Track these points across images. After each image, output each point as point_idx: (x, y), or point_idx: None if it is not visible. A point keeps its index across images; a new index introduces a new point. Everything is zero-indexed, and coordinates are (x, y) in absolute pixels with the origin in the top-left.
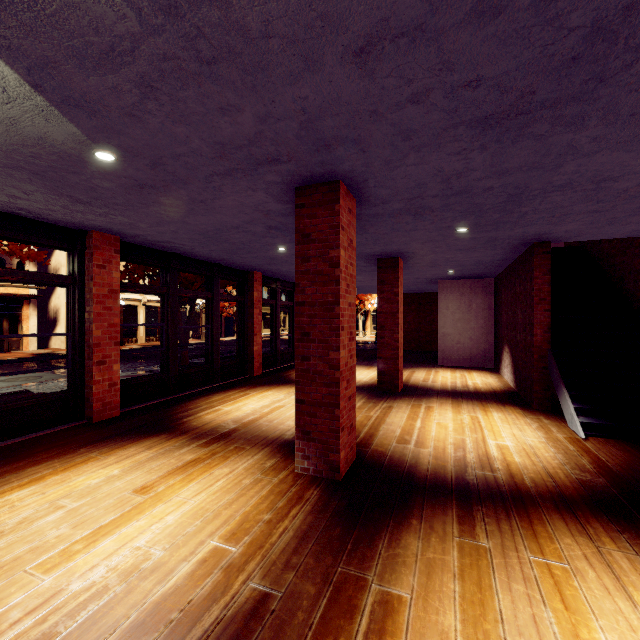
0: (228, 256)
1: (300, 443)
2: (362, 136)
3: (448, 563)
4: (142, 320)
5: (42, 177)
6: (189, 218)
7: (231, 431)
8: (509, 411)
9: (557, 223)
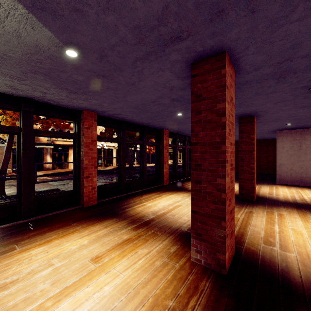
0: (150, 121)
1: (194, 241)
2: None
3: None
4: (115, 155)
5: (49, 77)
6: (127, 97)
7: (150, 220)
8: None
9: None
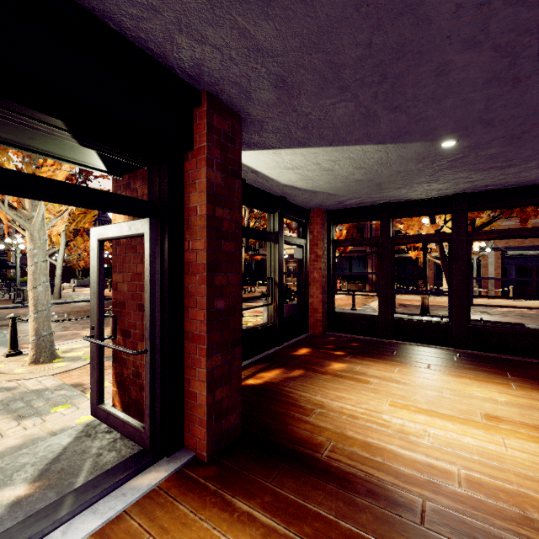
0: None
1: None
2: None
3: None
4: None
5: (457, 168)
6: None
7: None
8: None
9: None
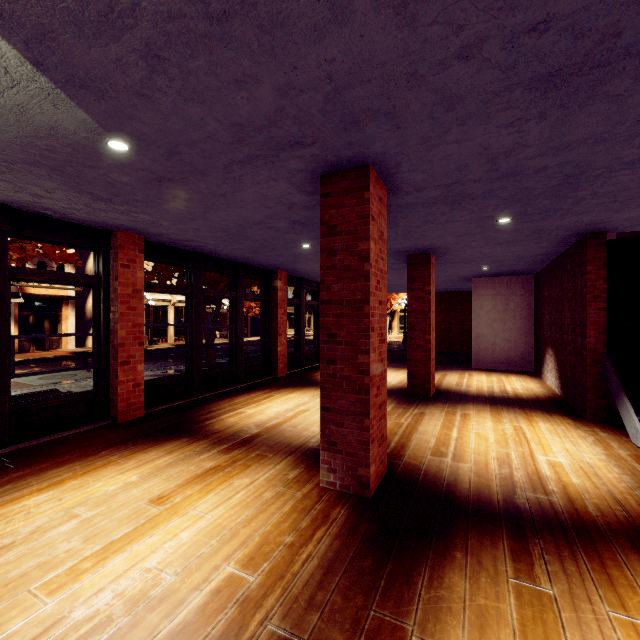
0: (252, 255)
1: (325, 454)
2: (397, 108)
3: (504, 614)
4: (172, 320)
5: (60, 173)
6: (210, 214)
7: (253, 436)
8: (557, 421)
9: (618, 209)
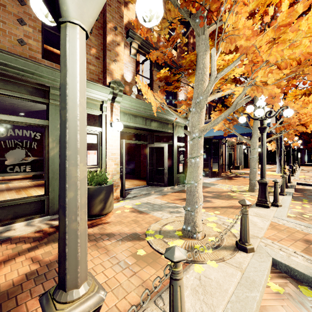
0: None
1: None
2: None
3: None
4: None
5: None
6: None
7: (8, 188)
8: None
9: None
